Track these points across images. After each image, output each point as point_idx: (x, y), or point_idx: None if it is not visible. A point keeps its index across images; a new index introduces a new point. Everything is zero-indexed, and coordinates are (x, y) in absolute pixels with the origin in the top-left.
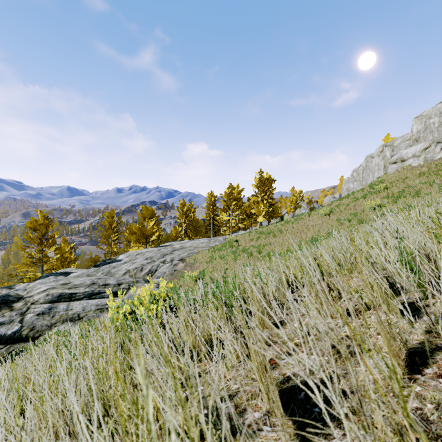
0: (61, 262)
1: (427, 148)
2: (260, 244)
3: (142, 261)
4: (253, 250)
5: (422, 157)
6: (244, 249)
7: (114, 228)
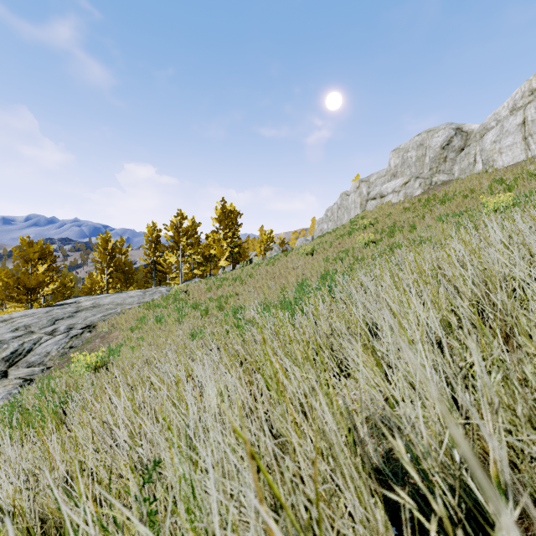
0: None
1: (407, 182)
2: (221, 295)
3: (4, 334)
4: (210, 305)
5: (402, 192)
6: (196, 304)
7: None
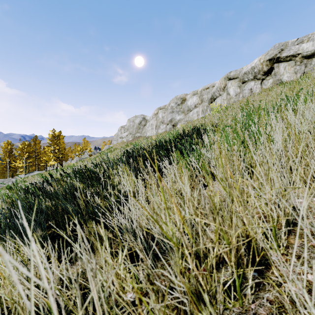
0: None
1: (127, 135)
2: None
3: None
4: None
5: (126, 138)
6: None
7: None
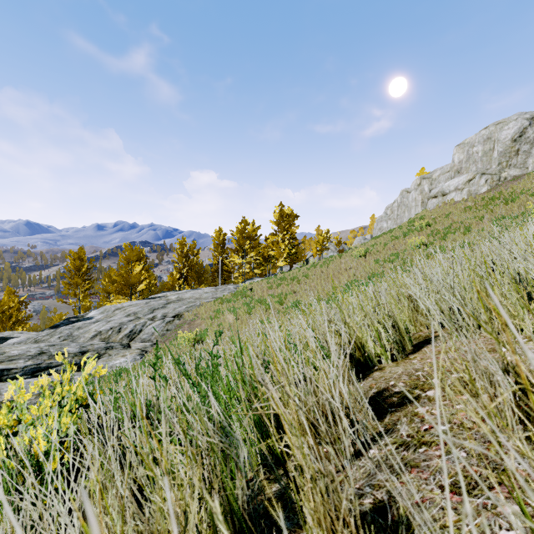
0: (1, 322)
1: (471, 179)
2: (281, 292)
3: (122, 318)
4: (272, 300)
5: (465, 190)
6: (260, 300)
7: (84, 275)
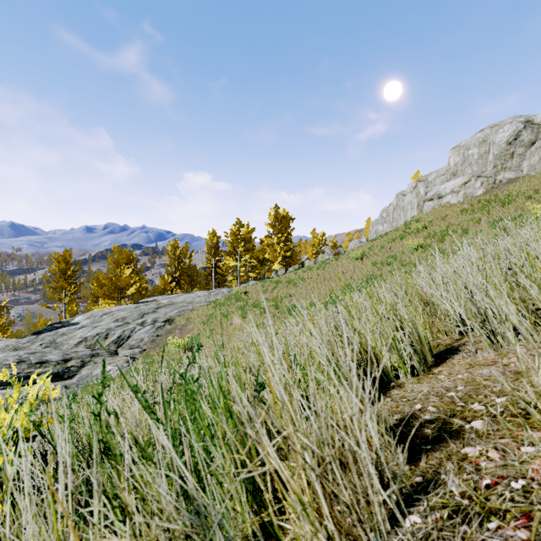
0: None
1: (466, 182)
2: (276, 296)
3: (109, 324)
4: (267, 304)
5: (461, 192)
6: (255, 304)
7: (70, 278)
